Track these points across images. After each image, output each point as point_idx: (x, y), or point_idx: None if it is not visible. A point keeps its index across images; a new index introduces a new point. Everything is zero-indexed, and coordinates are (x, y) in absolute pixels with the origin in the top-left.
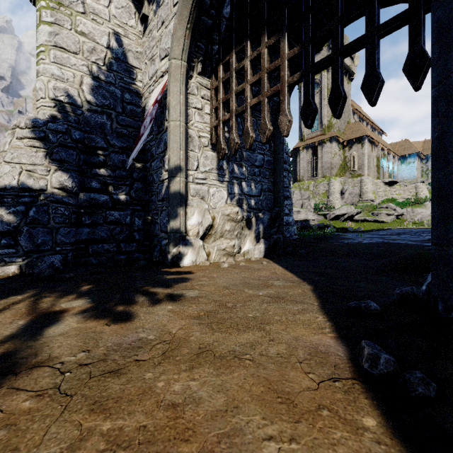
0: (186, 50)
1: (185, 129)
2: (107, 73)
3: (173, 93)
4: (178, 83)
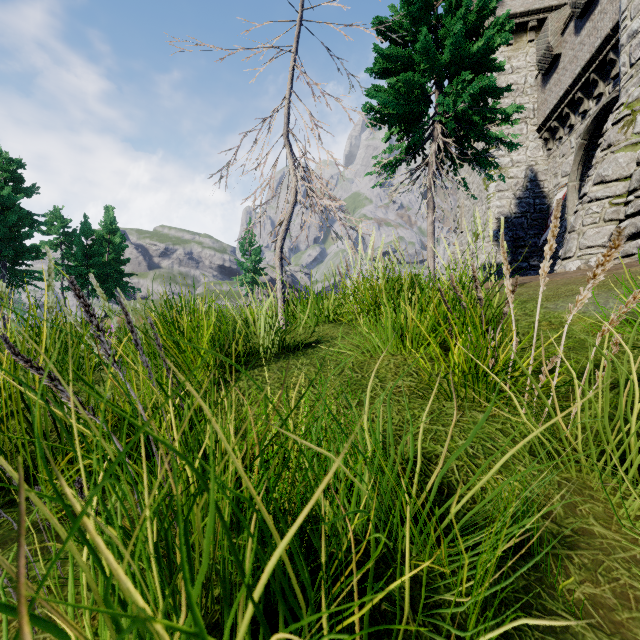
0: (579, 175)
1: None
2: (524, 192)
3: (570, 201)
4: (573, 194)
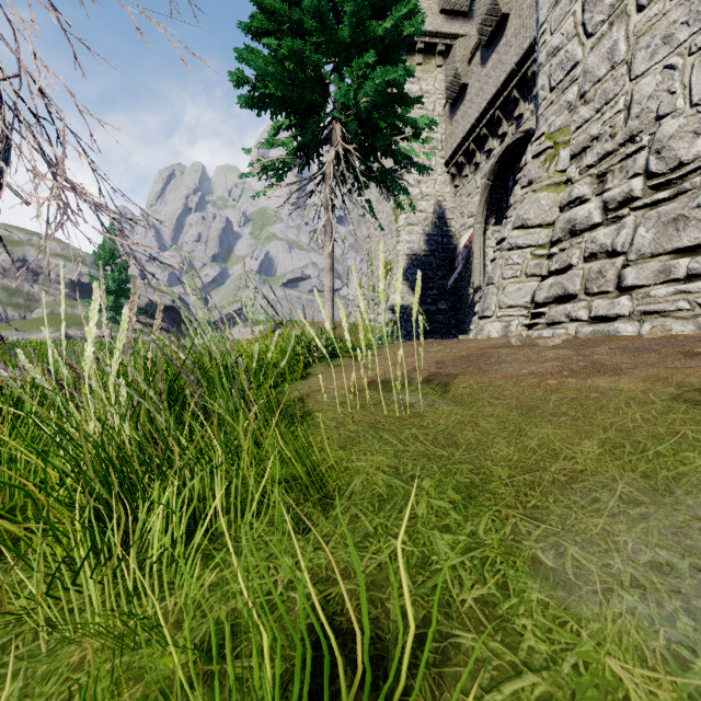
0: (484, 218)
1: (483, 264)
2: (433, 229)
3: (476, 244)
4: (479, 237)
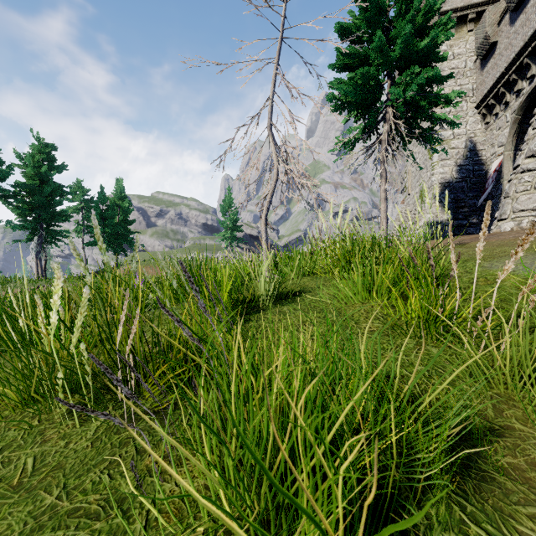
0: (513, 146)
1: None
2: (464, 160)
3: (505, 168)
4: (508, 162)
